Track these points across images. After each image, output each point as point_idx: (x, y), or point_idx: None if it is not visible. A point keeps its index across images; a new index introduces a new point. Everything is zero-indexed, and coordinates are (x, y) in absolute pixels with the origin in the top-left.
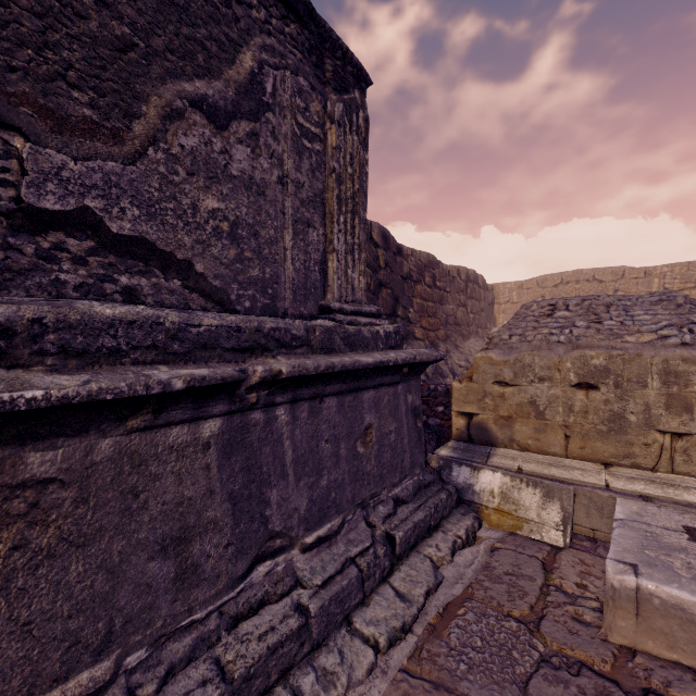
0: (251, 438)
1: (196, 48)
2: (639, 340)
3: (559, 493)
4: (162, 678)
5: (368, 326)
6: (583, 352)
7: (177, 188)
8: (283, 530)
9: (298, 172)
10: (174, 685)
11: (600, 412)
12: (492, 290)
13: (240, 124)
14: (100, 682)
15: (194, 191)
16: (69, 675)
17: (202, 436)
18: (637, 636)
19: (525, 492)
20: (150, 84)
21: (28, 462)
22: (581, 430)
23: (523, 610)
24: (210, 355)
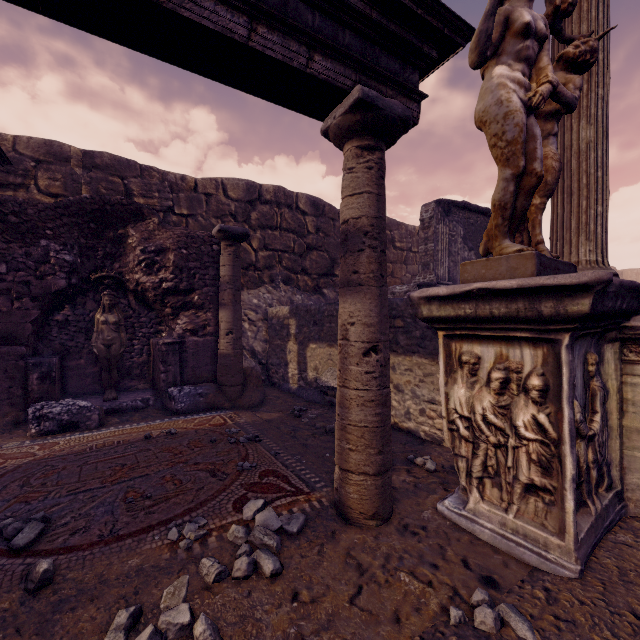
0: None
1: None
2: None
3: None
4: None
5: None
6: None
7: None
8: None
9: None
10: None
11: None
12: (621, 275)
13: None
14: None
15: None
16: None
17: None
18: None
19: None
20: None
21: None
22: None
23: None
24: None
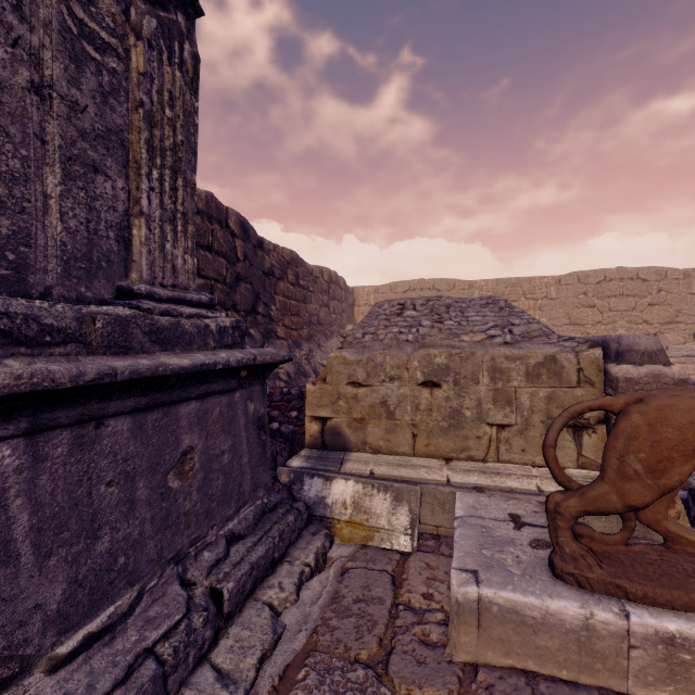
0: None
1: None
2: (473, 340)
3: (408, 495)
4: None
5: (194, 319)
6: (428, 351)
7: None
8: (3, 652)
9: (74, 87)
10: None
11: (442, 409)
12: (352, 293)
13: None
14: None
15: None
16: None
17: None
18: (479, 649)
19: (377, 498)
20: None
21: None
22: (426, 427)
23: (372, 648)
24: None
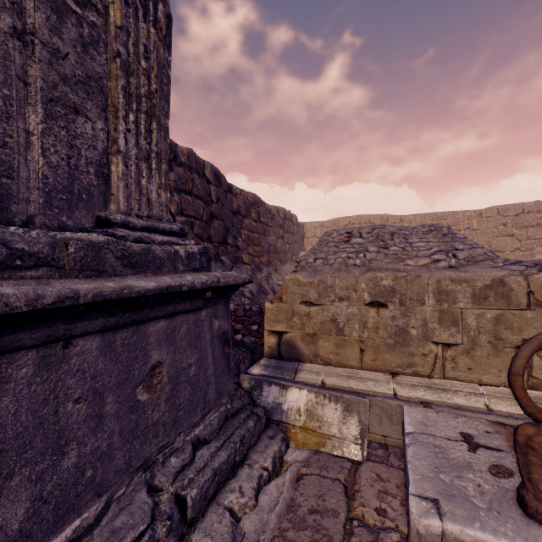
0: None
1: None
2: (418, 264)
3: (357, 406)
4: None
5: (165, 245)
6: (375, 274)
7: None
8: None
9: (56, 36)
10: None
11: (389, 327)
12: (302, 227)
13: None
14: None
15: None
16: None
17: None
18: None
19: (328, 407)
20: None
21: None
22: (373, 344)
23: None
24: None
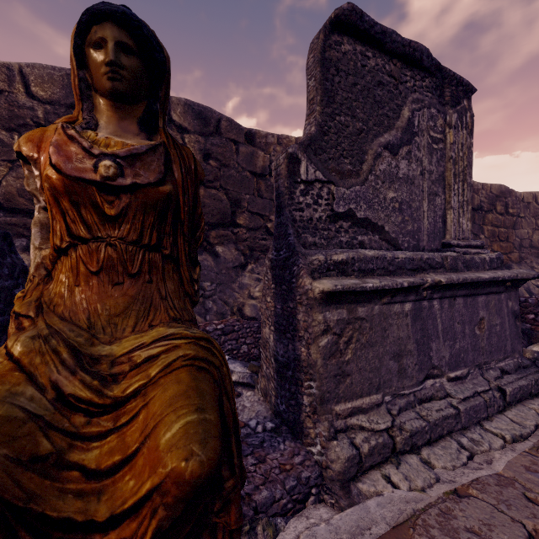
0: (423, 315)
1: (384, 118)
2: None
3: None
4: (398, 410)
5: (476, 255)
6: None
7: (378, 191)
8: (438, 365)
9: (430, 165)
10: (403, 415)
11: None
12: None
13: (403, 149)
14: (379, 401)
15: (384, 191)
16: (369, 394)
17: (405, 310)
18: None
19: None
20: (368, 145)
21: (358, 311)
22: None
23: None
24: (402, 272)
